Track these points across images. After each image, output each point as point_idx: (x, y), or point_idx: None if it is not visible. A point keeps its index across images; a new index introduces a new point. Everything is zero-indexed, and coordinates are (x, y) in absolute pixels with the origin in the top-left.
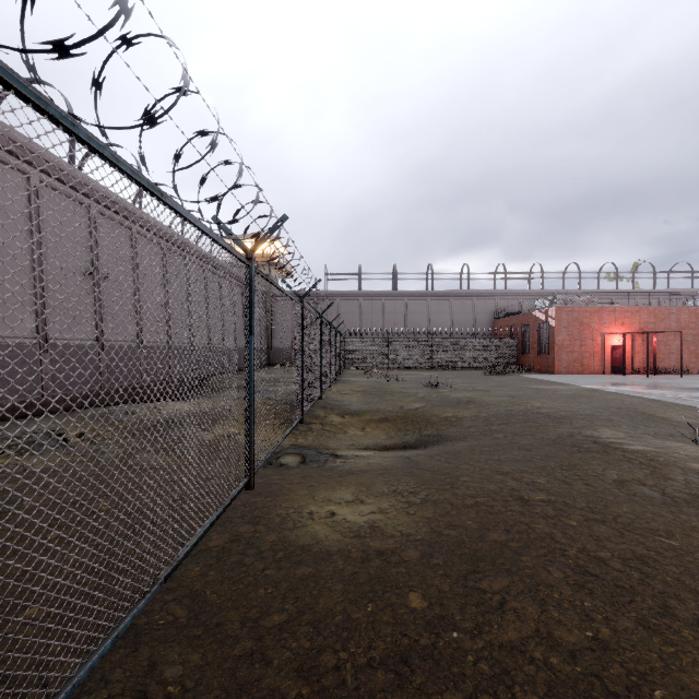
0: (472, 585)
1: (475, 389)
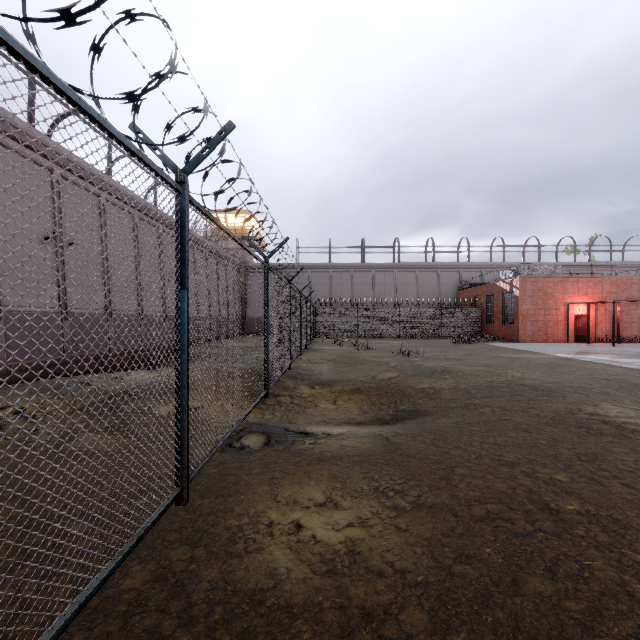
0: None
1: (447, 358)
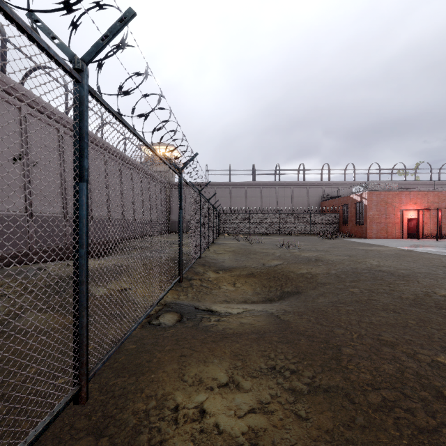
0: None
1: (317, 249)
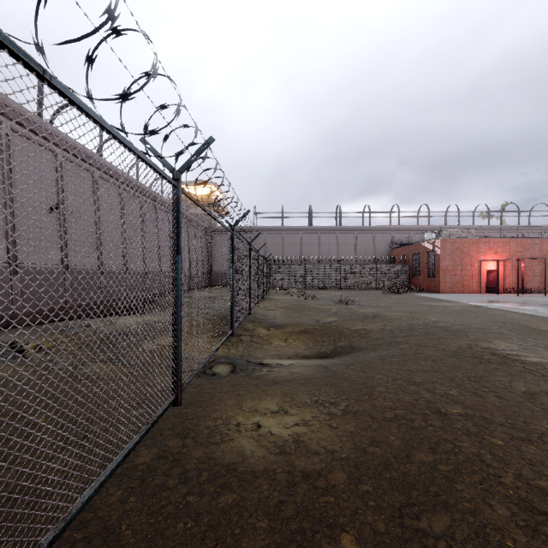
0: (410, 525)
1: (378, 305)
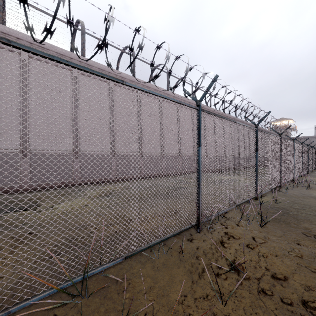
0: None
1: None
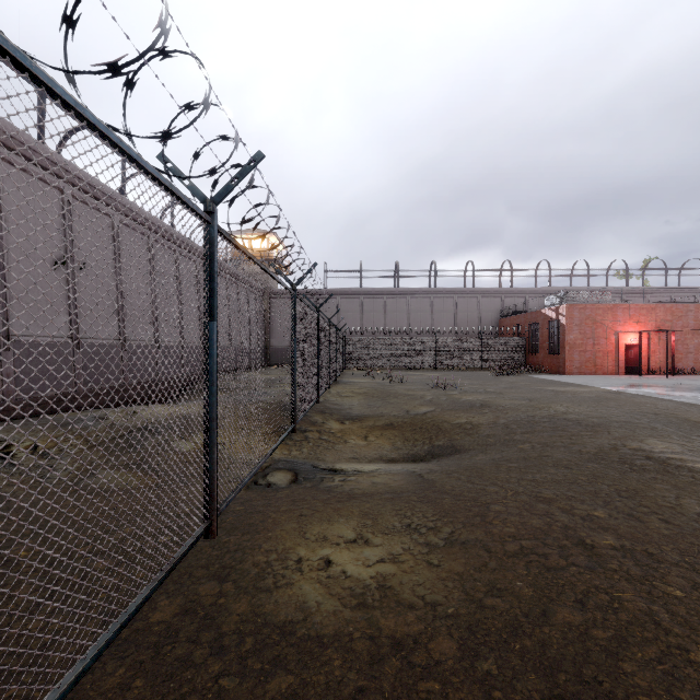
0: None
1: (487, 391)
